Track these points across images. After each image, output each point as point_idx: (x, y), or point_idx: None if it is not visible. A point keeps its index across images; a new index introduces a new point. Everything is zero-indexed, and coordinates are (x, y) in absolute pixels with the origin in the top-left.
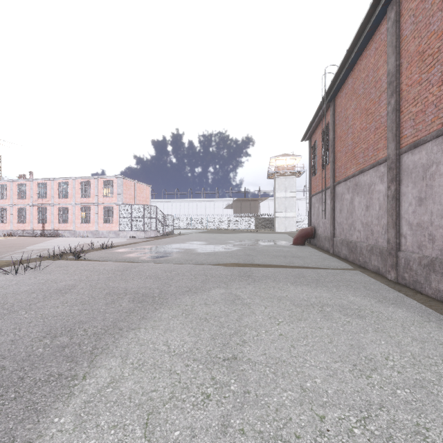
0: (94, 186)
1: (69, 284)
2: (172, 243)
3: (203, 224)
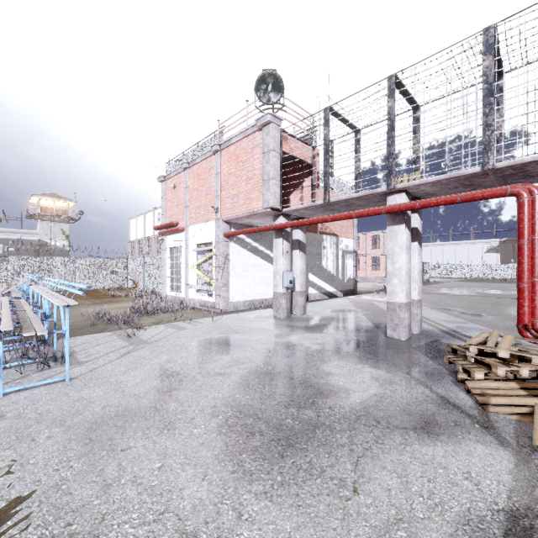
0: (362, 240)
1: (437, 299)
2: (449, 287)
3: (454, 272)
